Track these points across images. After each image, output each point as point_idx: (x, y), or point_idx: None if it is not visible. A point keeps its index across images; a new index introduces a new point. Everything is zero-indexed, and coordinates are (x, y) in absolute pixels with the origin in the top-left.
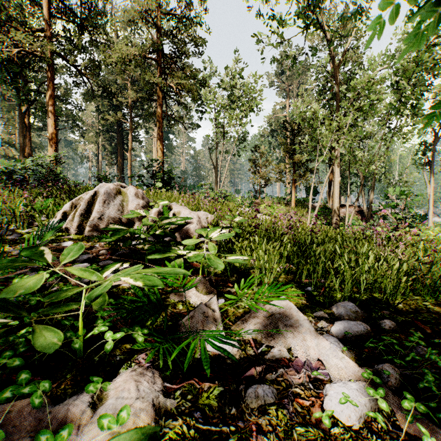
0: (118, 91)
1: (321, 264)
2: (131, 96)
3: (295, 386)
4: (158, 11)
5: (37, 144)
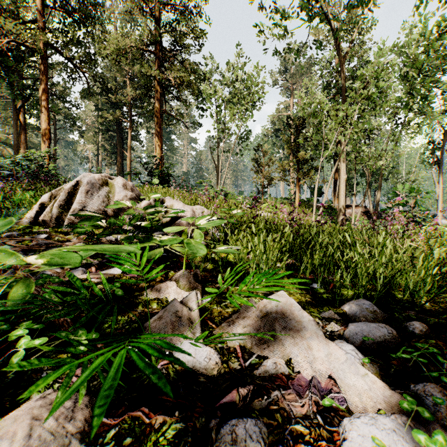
0: (116, 88)
1: (328, 259)
2: (130, 93)
3: (296, 421)
4: (156, 1)
5: (35, 144)
